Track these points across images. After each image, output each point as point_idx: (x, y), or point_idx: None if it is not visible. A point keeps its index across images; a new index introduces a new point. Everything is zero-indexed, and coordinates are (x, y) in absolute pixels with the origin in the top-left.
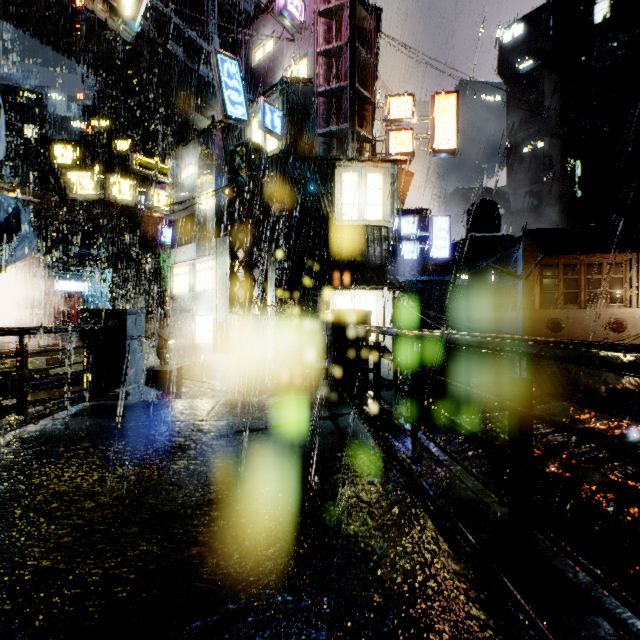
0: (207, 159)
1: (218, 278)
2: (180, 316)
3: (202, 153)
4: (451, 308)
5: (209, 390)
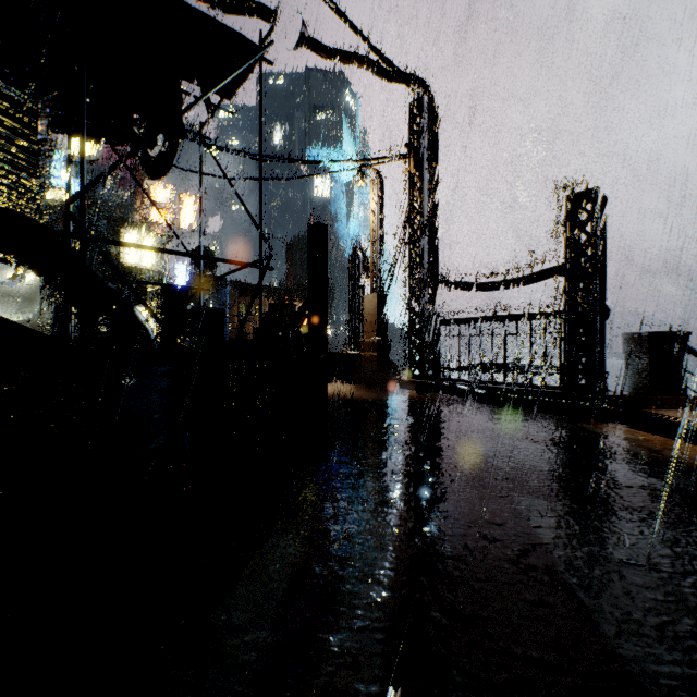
0: None
1: None
2: None
3: None
4: None
5: None
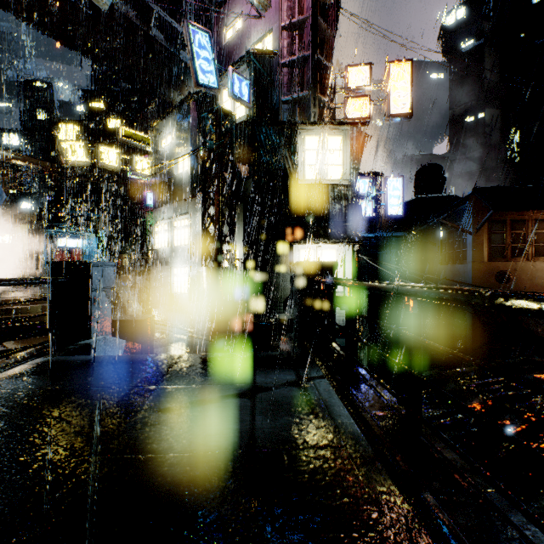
0: (183, 128)
1: (192, 234)
2: (160, 268)
3: (179, 123)
4: (401, 261)
5: (182, 336)
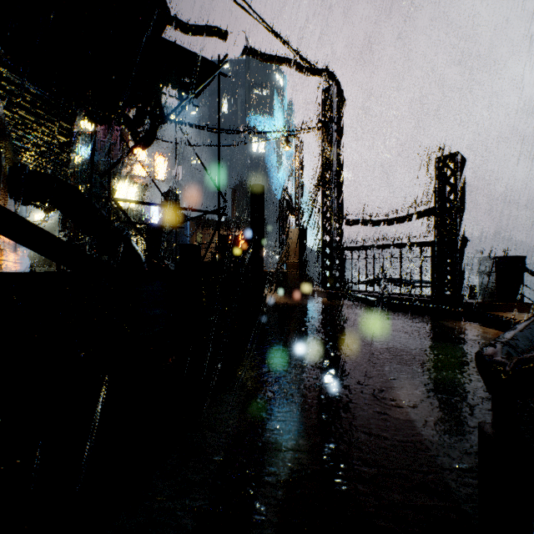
0: None
1: None
2: None
3: None
4: None
5: None
